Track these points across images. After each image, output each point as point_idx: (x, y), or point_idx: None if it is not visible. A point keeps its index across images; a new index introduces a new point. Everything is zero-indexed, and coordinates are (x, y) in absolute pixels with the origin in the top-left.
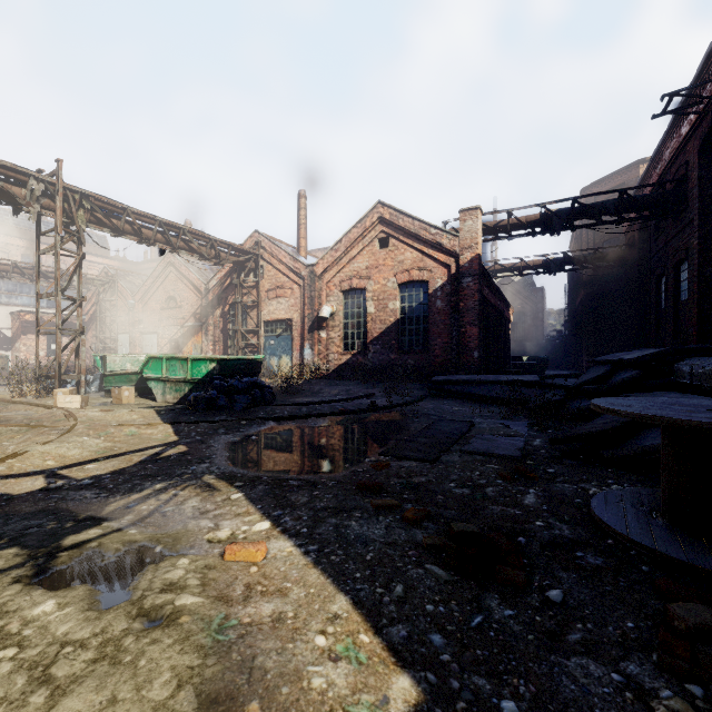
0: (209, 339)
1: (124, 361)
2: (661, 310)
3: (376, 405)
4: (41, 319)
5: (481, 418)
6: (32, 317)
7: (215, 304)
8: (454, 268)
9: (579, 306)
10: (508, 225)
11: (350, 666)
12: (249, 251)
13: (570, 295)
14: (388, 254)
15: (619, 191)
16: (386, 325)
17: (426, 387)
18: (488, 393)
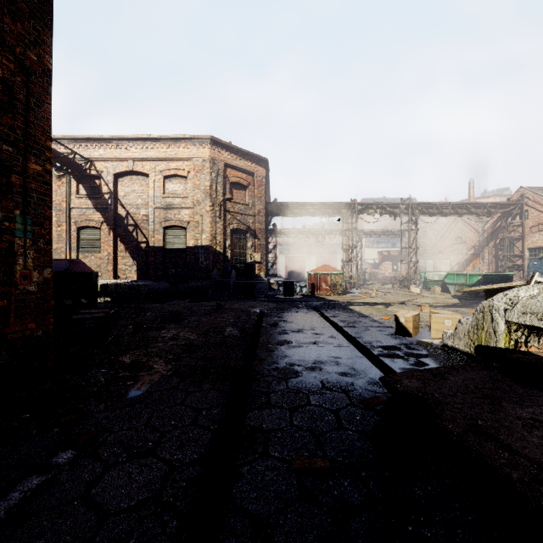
0: (484, 262)
1: (433, 275)
2: None
3: None
4: (389, 254)
5: None
6: (386, 253)
7: (488, 239)
8: None
9: None
10: None
11: None
12: (514, 203)
13: None
14: None
15: None
16: None
17: None
18: None
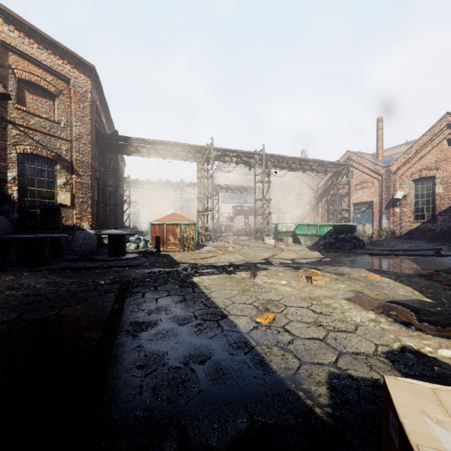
0: (319, 215)
1: (282, 226)
2: None
3: (439, 253)
4: (242, 209)
5: None
6: (239, 208)
7: (322, 195)
8: None
9: None
10: None
11: (411, 294)
12: (343, 164)
13: None
14: None
15: None
16: None
17: None
18: None
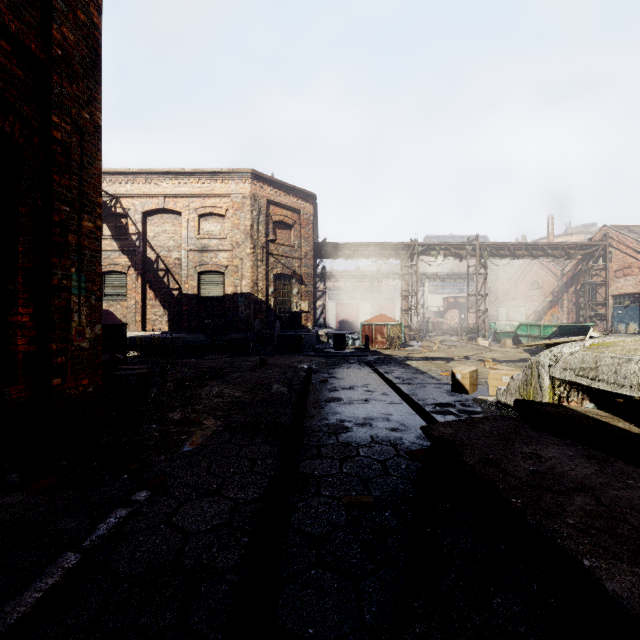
0: (563, 310)
1: (505, 325)
2: None
3: None
4: (456, 301)
5: None
6: (452, 300)
7: (568, 284)
8: None
9: None
10: None
11: None
12: (596, 244)
13: None
14: None
15: None
16: None
17: None
18: None
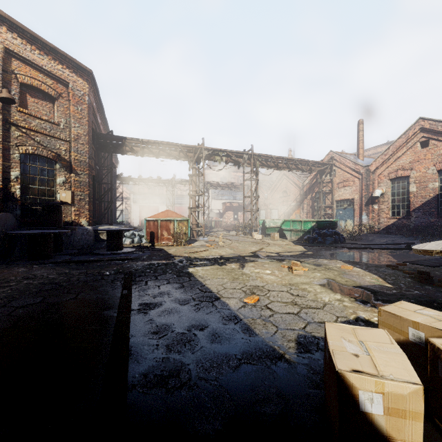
0: (304, 211)
1: (269, 222)
2: None
3: (410, 247)
4: (231, 205)
5: None
6: (229, 204)
7: (307, 193)
8: None
9: None
10: None
11: (376, 281)
12: (327, 163)
13: None
14: (428, 151)
15: None
16: (426, 199)
17: None
18: None
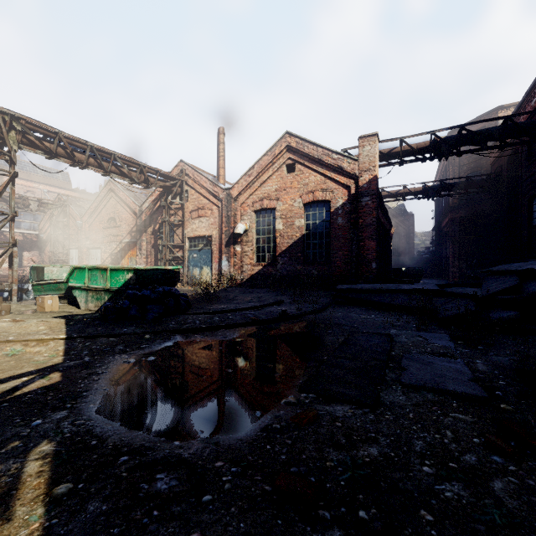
0: (142, 253)
1: (61, 271)
2: (533, 227)
3: (287, 314)
4: (5, 237)
5: (394, 329)
6: None
7: (147, 223)
8: (354, 189)
9: (444, 228)
10: (401, 151)
11: None
12: (175, 178)
13: (436, 219)
14: (295, 178)
15: (504, 118)
16: (293, 240)
17: (331, 295)
18: (392, 301)
